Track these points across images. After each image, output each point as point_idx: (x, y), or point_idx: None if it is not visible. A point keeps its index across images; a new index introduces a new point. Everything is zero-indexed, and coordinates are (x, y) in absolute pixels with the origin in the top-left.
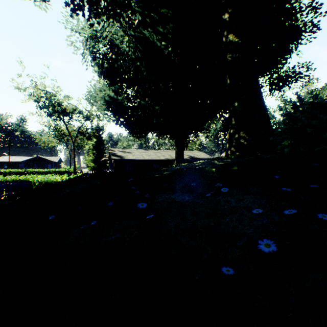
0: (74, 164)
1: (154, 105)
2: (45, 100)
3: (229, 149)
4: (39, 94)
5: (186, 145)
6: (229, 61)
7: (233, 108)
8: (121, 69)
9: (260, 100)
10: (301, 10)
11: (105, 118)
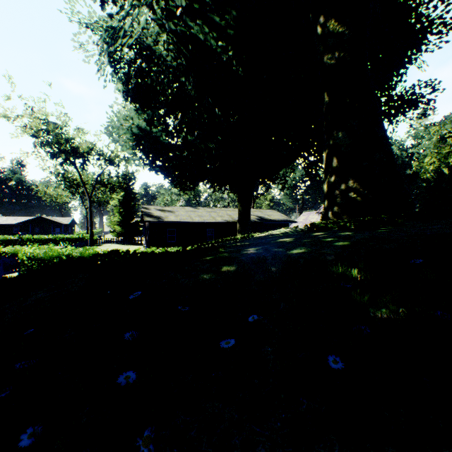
0: (91, 229)
1: (207, 141)
2: (47, 134)
3: (330, 209)
4: (37, 126)
5: (252, 201)
6: (328, 64)
7: (334, 141)
8: (157, 87)
9: (381, 129)
10: (424, 2)
11: (132, 160)
